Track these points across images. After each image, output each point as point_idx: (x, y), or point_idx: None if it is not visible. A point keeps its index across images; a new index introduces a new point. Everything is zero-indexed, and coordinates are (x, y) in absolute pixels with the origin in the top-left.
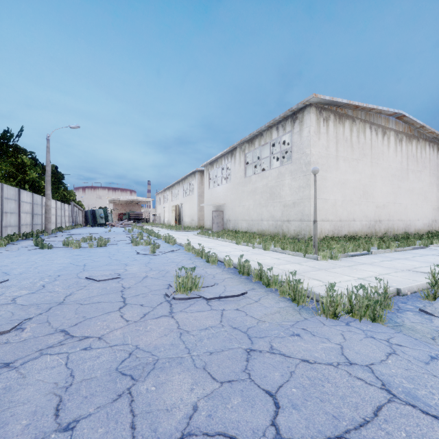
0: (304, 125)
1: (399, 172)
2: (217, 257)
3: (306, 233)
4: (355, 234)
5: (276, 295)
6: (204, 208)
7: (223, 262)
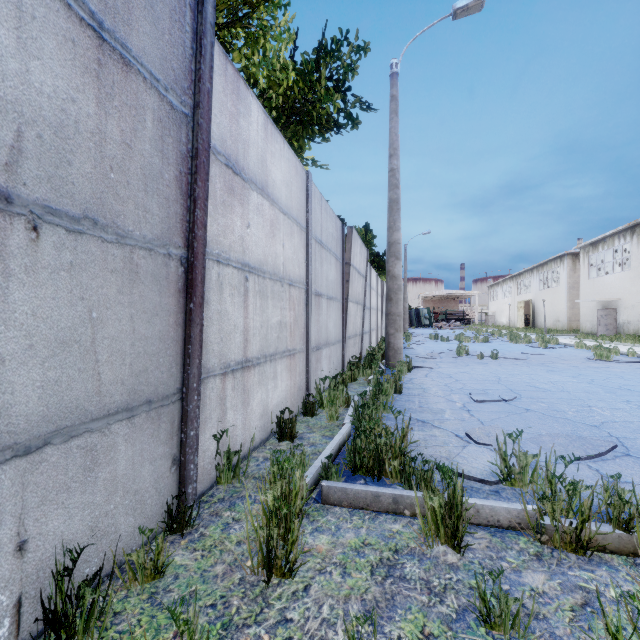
0: None
1: None
2: (618, 350)
3: None
4: None
5: None
6: (580, 304)
7: (625, 354)
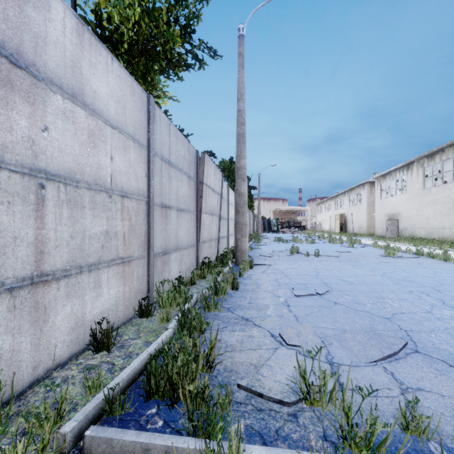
0: None
1: None
2: (400, 248)
3: None
4: None
5: (436, 260)
6: (375, 216)
7: (404, 252)
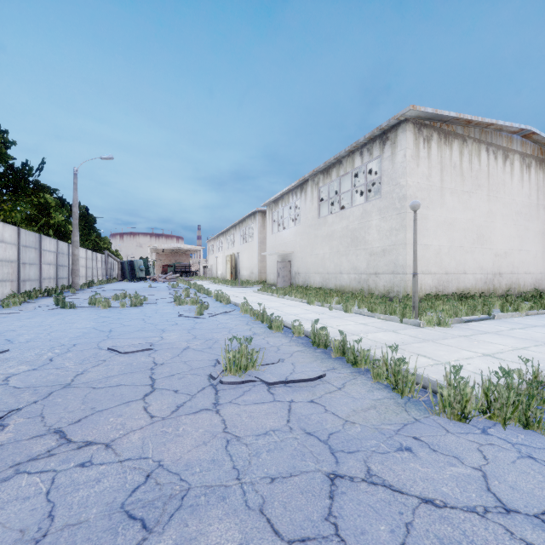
0: (397, 147)
1: (526, 209)
2: (282, 322)
3: (400, 290)
4: (467, 291)
5: (368, 379)
6: (267, 257)
7: (290, 328)
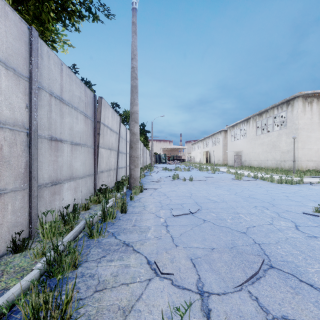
0: (294, 107)
1: None
2: (244, 174)
3: (295, 168)
4: None
5: (266, 181)
6: (227, 153)
7: (246, 176)
